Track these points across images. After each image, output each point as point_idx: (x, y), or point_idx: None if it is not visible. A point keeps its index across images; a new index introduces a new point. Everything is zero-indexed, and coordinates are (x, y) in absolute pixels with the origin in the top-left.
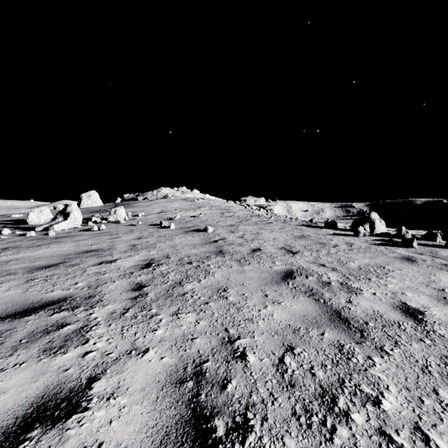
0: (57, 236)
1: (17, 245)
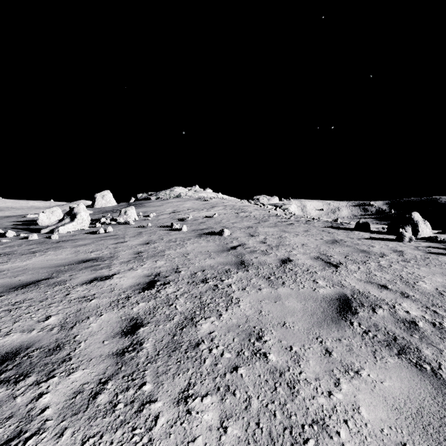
0: (60, 239)
1: (12, 251)
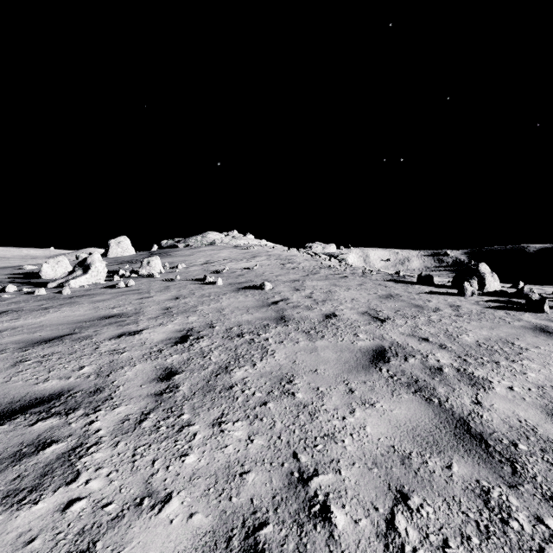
0: (73, 294)
1: (19, 307)
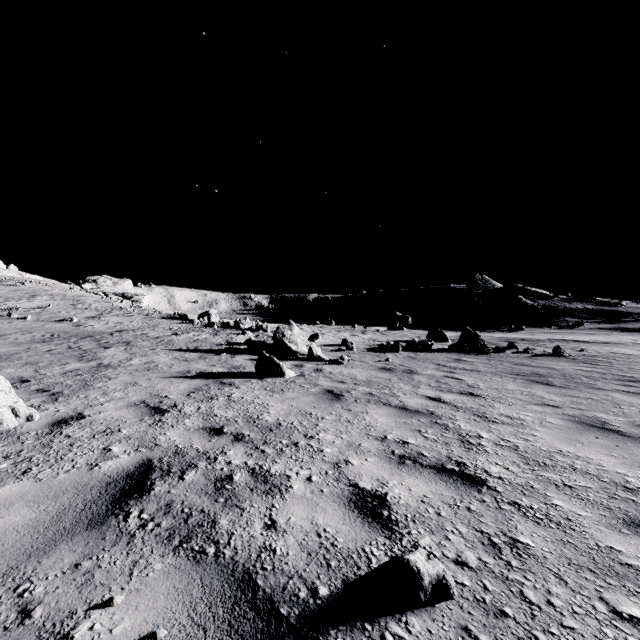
0: None
1: None
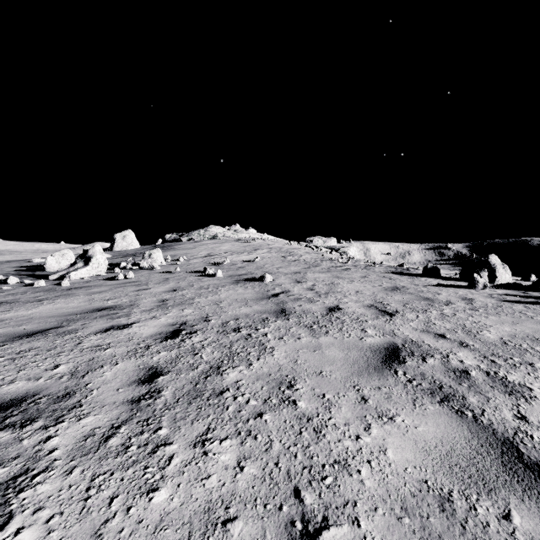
0: (71, 286)
1: (15, 299)
